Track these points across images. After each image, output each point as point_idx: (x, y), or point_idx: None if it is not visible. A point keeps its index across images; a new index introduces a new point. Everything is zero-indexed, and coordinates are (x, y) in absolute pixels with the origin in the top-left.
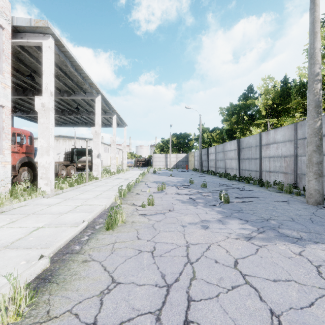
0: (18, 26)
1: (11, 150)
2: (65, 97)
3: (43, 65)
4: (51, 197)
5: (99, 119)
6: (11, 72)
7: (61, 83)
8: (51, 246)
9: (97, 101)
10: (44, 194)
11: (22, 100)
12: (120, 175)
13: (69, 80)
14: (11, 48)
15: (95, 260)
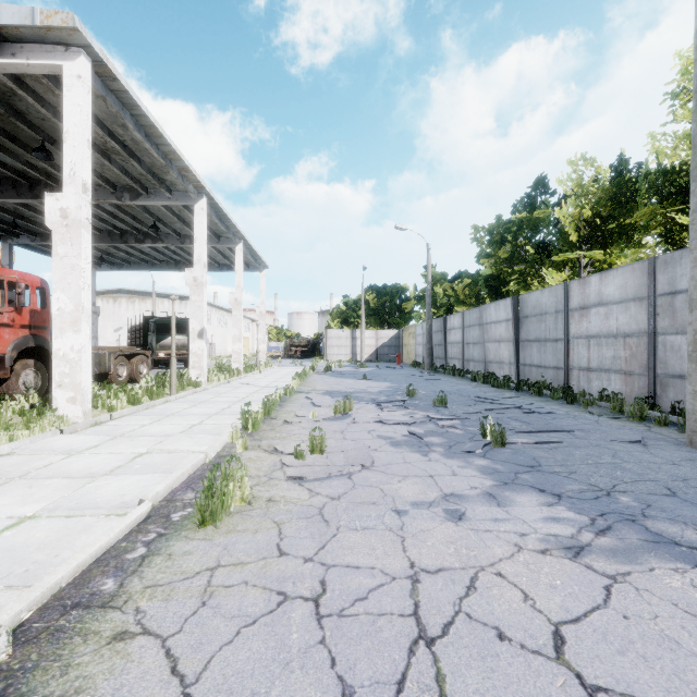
0: (4, 26)
1: None
2: (126, 201)
3: (64, 120)
4: (80, 431)
5: (204, 251)
6: (0, 143)
7: (115, 168)
8: (36, 581)
9: (198, 211)
10: (66, 423)
11: (30, 208)
12: (252, 377)
13: (134, 162)
14: None
15: (151, 631)
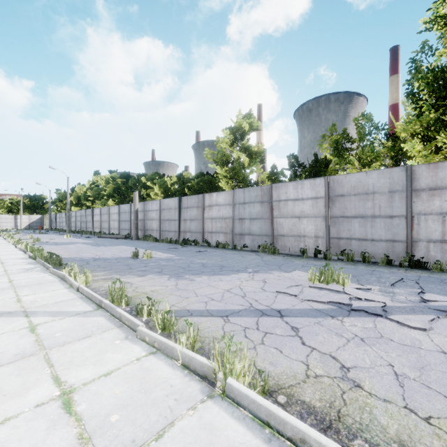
0: None
1: None
2: None
3: None
4: None
5: None
6: None
7: None
8: None
9: None
10: None
11: None
12: None
13: None
14: None
15: None
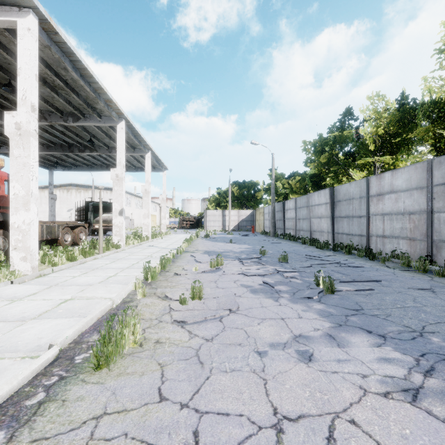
0: None
1: None
2: (70, 122)
3: (18, 60)
4: (27, 281)
5: (123, 157)
6: None
7: (61, 99)
8: None
9: (119, 130)
10: (18, 275)
11: None
12: (156, 241)
13: (73, 95)
14: None
15: None
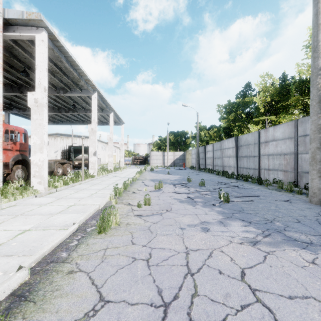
0: (10, 19)
1: (4, 147)
2: (61, 94)
3: (36, 60)
4: (43, 196)
5: (96, 116)
6: (6, 68)
7: (57, 79)
8: (34, 253)
9: (93, 98)
10: (37, 193)
11: (18, 97)
12: (117, 173)
13: (65, 77)
14: (4, 42)
15: (83, 270)
